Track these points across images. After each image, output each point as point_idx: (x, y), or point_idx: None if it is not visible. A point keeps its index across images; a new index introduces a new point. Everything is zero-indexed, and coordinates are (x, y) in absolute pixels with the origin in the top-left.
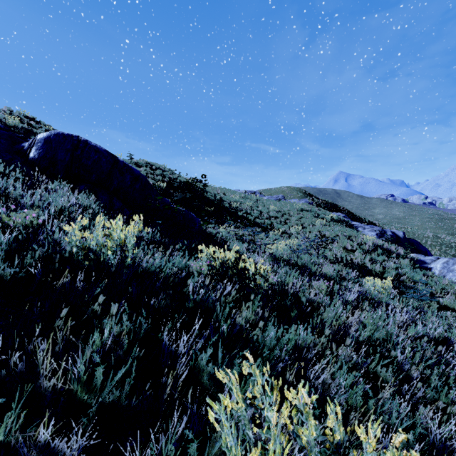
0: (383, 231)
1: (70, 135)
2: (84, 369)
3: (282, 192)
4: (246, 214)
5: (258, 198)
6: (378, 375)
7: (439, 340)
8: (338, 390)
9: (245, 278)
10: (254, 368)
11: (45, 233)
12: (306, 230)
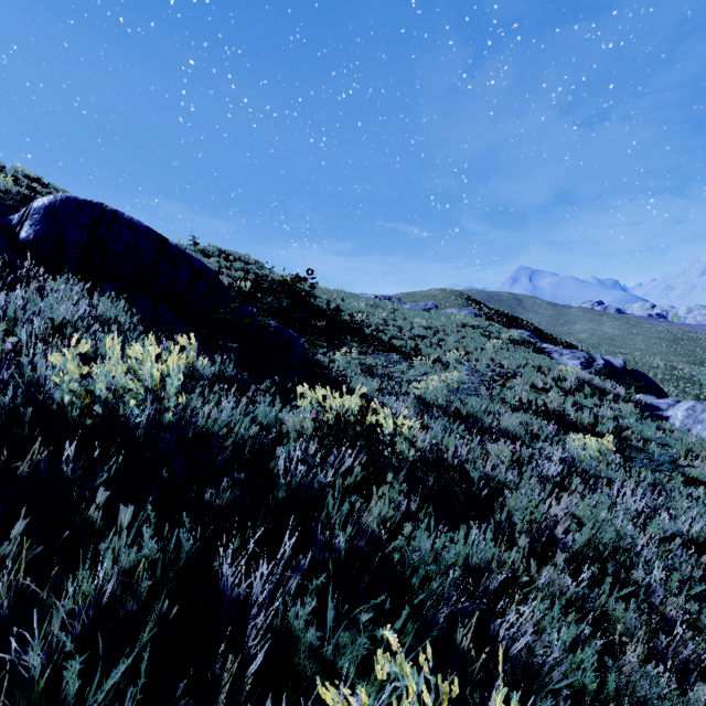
0: (591, 358)
1: (87, 201)
2: (38, 667)
3: (433, 297)
4: (378, 331)
5: (395, 307)
6: (611, 615)
7: (699, 542)
8: (553, 666)
9: (377, 441)
10: (400, 662)
11: (12, 368)
12: (472, 357)
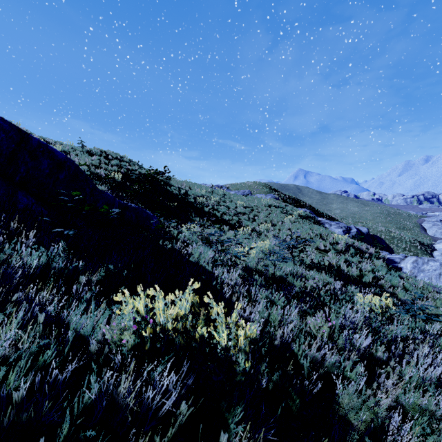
0: (348, 227)
1: None
2: None
3: (248, 186)
4: (213, 209)
5: (225, 193)
6: None
7: None
8: None
9: (209, 345)
10: None
11: None
12: (276, 228)
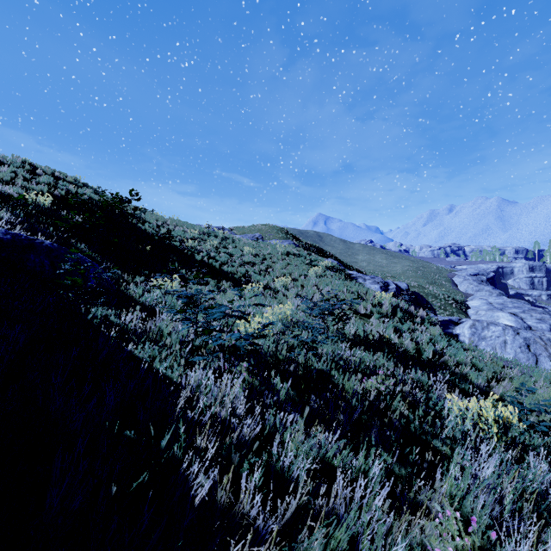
0: (386, 282)
1: None
2: None
3: (259, 230)
4: (209, 258)
5: (227, 236)
6: None
7: None
8: None
9: None
10: None
11: None
12: (298, 283)
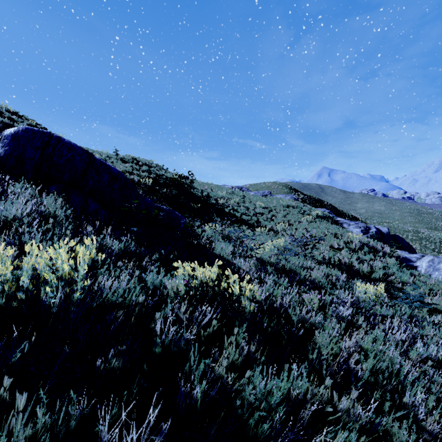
0: (368, 227)
1: (40, 131)
2: None
3: (268, 187)
4: (233, 210)
5: (245, 194)
6: (389, 430)
7: None
8: None
9: (228, 298)
10: None
11: None
12: (293, 227)
